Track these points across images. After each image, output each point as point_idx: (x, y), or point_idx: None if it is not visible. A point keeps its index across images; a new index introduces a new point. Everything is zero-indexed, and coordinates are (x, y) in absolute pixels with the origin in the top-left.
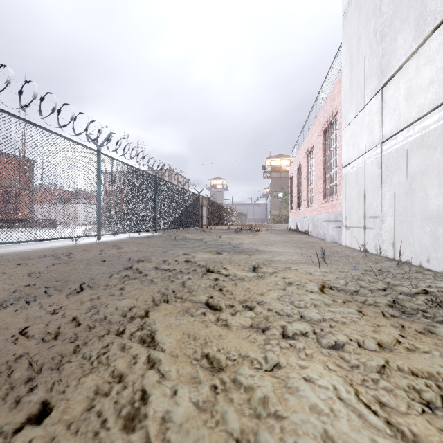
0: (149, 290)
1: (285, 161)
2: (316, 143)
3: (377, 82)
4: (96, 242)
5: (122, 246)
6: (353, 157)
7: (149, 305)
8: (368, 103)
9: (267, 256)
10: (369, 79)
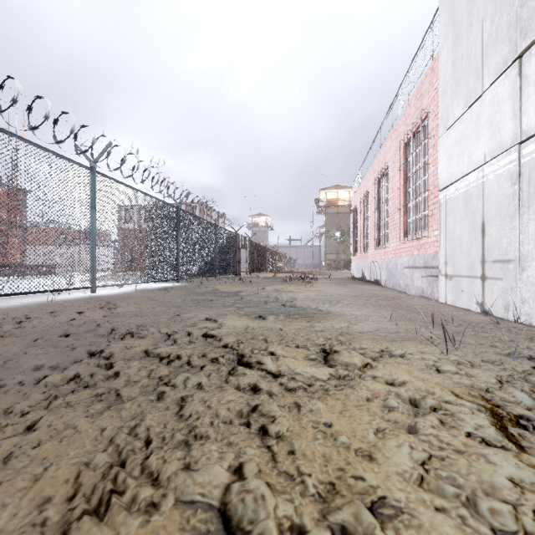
0: (88, 437)
1: (343, 193)
2: (393, 162)
3: (510, 48)
4: (86, 297)
5: (118, 305)
6: (459, 173)
7: (42, 532)
8: (491, 86)
9: (339, 324)
10: (493, 49)
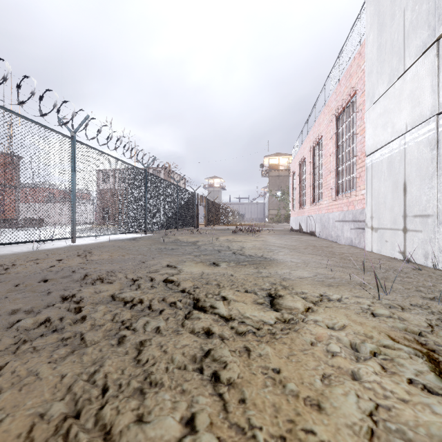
0: (47, 385)
1: (283, 160)
2: (325, 133)
3: (429, 33)
4: (67, 247)
5: (93, 253)
6: (384, 141)
7: None
8: (411, 66)
9: (282, 270)
10: (414, 34)
